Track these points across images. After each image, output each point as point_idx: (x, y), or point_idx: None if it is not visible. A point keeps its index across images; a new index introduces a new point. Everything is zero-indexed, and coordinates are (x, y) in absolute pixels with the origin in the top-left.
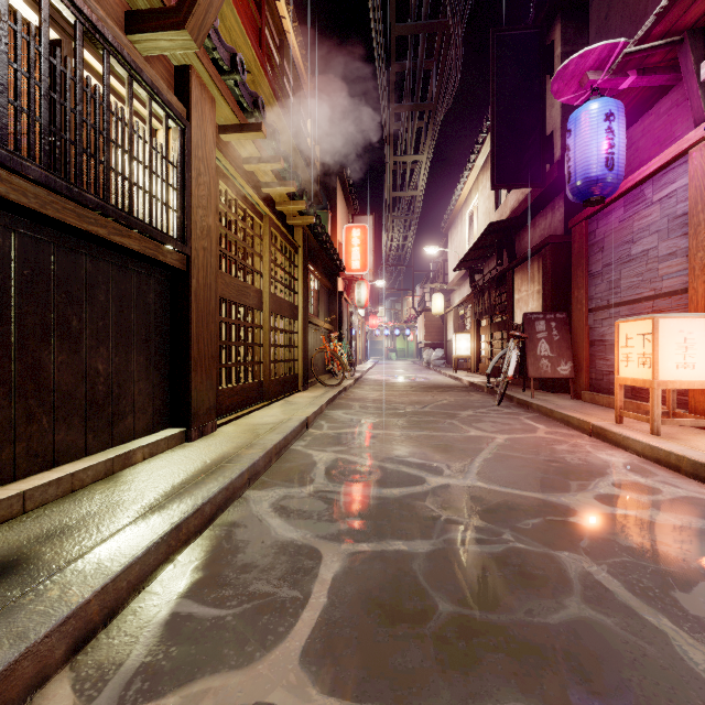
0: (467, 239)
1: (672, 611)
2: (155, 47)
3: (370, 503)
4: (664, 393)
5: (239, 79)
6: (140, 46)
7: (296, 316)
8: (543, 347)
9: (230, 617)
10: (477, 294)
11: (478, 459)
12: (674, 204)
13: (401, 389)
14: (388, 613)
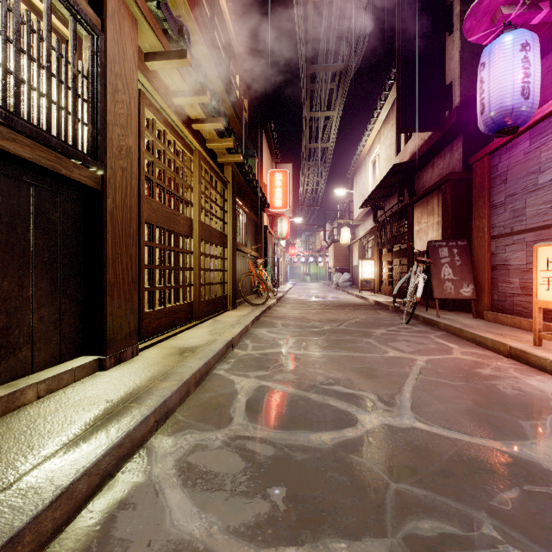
0: (370, 182)
1: None
2: None
3: (297, 460)
4: None
5: None
6: None
7: (226, 244)
8: (447, 271)
9: None
10: (380, 227)
11: (407, 388)
12: None
13: (317, 307)
14: None
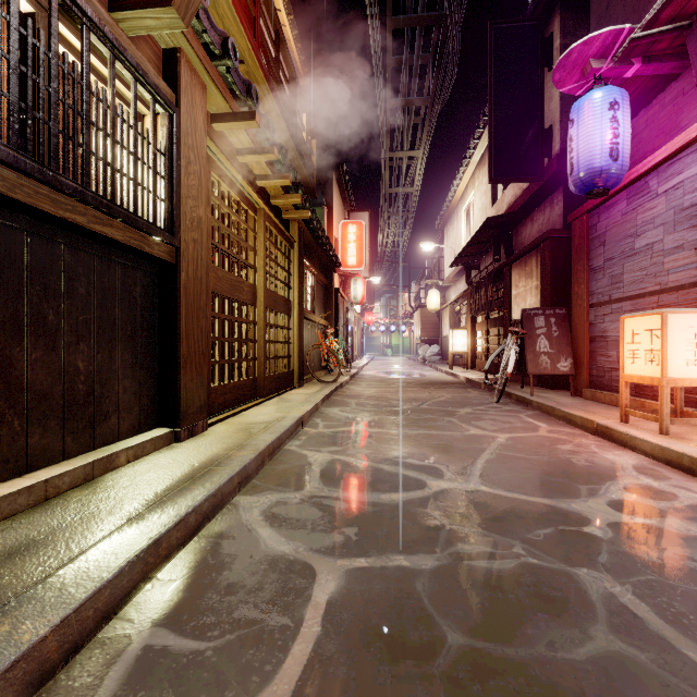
0: (463, 235)
1: None
2: (141, 27)
3: (368, 511)
4: (670, 391)
5: (231, 65)
6: (124, 25)
7: (292, 312)
8: (542, 343)
9: (210, 651)
10: (473, 290)
11: (480, 461)
12: (681, 195)
13: (397, 385)
14: (390, 646)
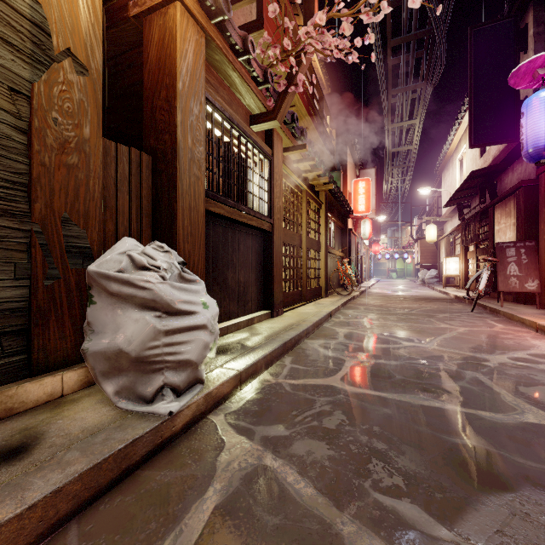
0: (457, 179)
1: (511, 390)
2: (261, 128)
3: (368, 348)
4: None
5: (295, 126)
6: (254, 129)
7: (321, 249)
8: (512, 268)
9: (312, 369)
10: (464, 225)
11: (439, 338)
12: None
13: (396, 299)
14: (374, 375)
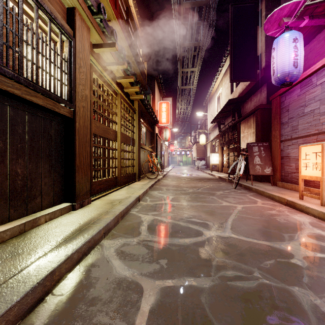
0: (217, 108)
1: None
2: None
3: (172, 249)
4: None
5: (102, 17)
6: None
7: (135, 144)
8: (257, 159)
9: None
10: (222, 134)
11: (230, 220)
12: None
13: (186, 180)
14: None
